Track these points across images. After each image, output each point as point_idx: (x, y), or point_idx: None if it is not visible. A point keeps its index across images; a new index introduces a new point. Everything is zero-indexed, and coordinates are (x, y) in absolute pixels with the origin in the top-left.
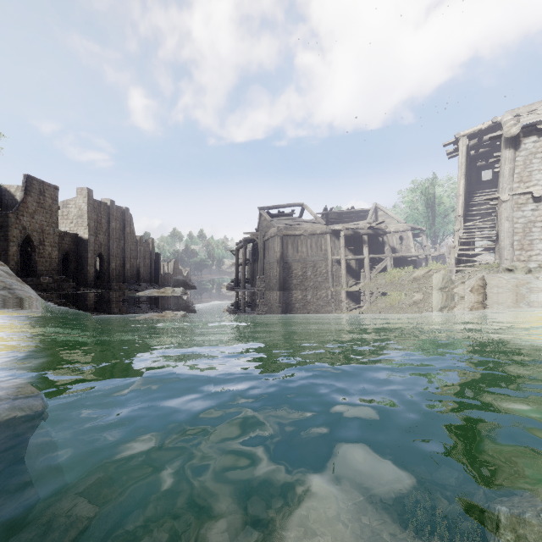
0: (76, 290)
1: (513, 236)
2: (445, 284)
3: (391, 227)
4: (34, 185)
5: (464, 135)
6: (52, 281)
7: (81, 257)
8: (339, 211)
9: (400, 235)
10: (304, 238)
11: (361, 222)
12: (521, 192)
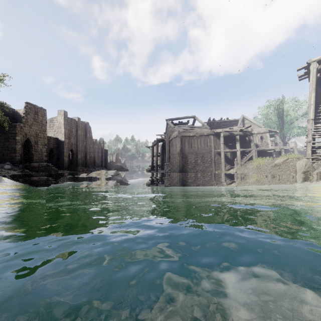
0: (56, 171)
1: None
2: (308, 168)
3: (255, 130)
4: (31, 108)
5: (314, 60)
6: (41, 166)
7: (60, 152)
8: (218, 121)
9: (261, 136)
10: (196, 138)
11: (234, 127)
12: None
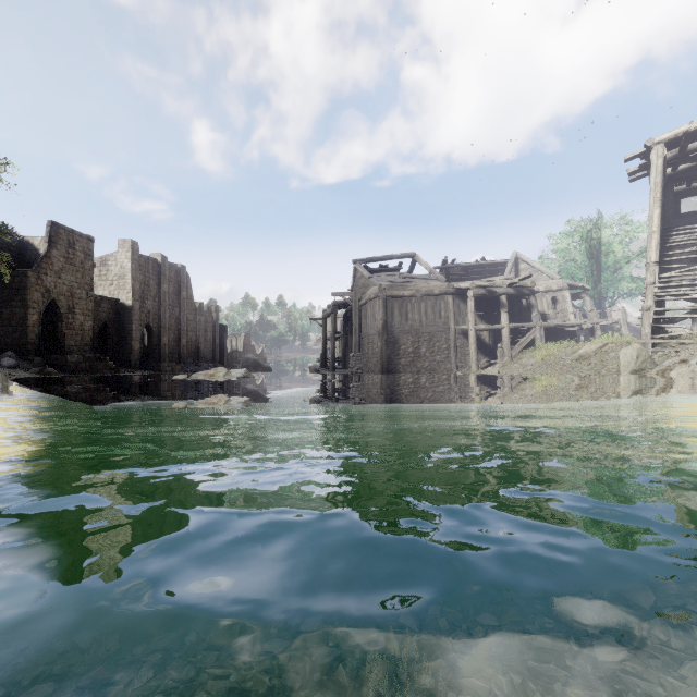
0: (115, 371)
1: None
2: (642, 364)
3: (540, 284)
4: (61, 235)
5: (660, 141)
6: (82, 360)
7: (123, 330)
8: (464, 264)
9: (553, 296)
10: (416, 300)
11: (496, 278)
12: None
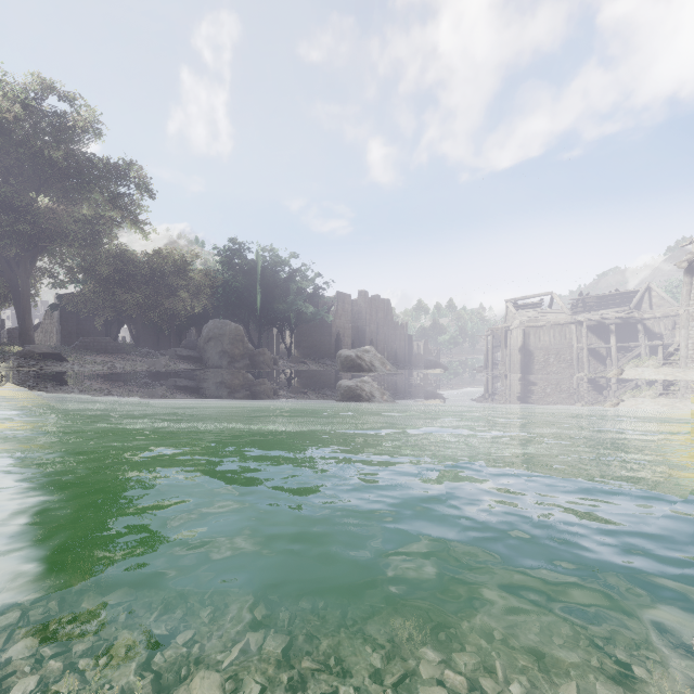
0: None
1: (688, 340)
2: None
3: (657, 312)
4: (340, 298)
5: None
6: None
7: (361, 343)
8: (598, 295)
9: (672, 320)
10: (546, 328)
11: (615, 309)
12: (693, 308)
